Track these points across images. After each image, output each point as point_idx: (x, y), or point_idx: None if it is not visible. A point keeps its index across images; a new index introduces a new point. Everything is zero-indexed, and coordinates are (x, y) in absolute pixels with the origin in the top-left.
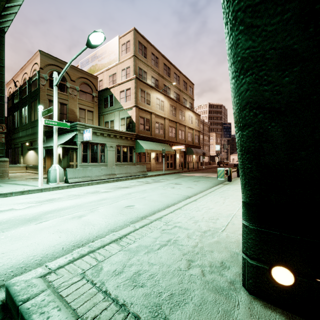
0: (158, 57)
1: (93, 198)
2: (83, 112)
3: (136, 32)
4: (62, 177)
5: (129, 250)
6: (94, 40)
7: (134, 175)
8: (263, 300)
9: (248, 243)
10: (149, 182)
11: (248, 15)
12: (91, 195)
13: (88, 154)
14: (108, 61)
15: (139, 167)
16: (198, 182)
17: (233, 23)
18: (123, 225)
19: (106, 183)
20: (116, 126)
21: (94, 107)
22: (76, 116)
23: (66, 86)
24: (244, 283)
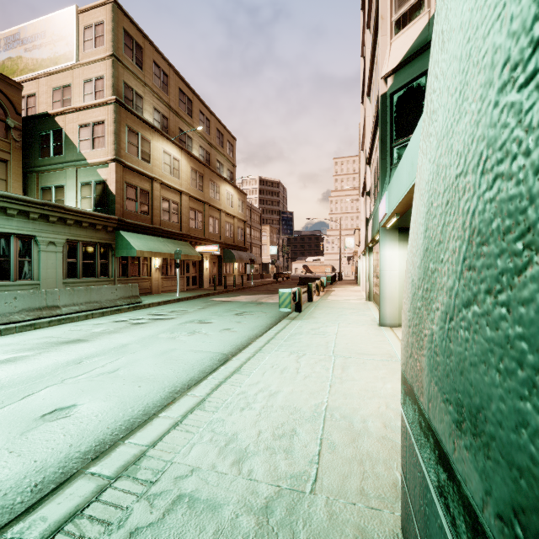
0: (168, 74)
1: None
2: None
3: (118, 9)
4: None
5: None
6: None
7: (110, 305)
8: None
9: None
10: (141, 321)
11: None
12: None
13: None
14: (51, 55)
15: (121, 288)
16: (244, 316)
17: None
18: None
19: (27, 330)
20: (70, 200)
21: (12, 152)
22: None
23: None
24: None
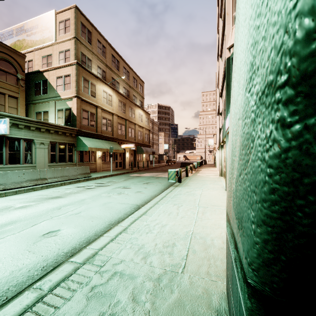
0: (106, 47)
1: None
2: (1, 97)
3: (78, 11)
4: None
5: None
6: None
7: (74, 178)
8: None
9: None
10: (91, 187)
11: None
12: None
13: (5, 153)
14: (41, 38)
15: (80, 168)
16: (149, 184)
17: None
18: (25, 279)
19: (30, 191)
20: (52, 119)
21: (20, 93)
22: None
23: None
24: None
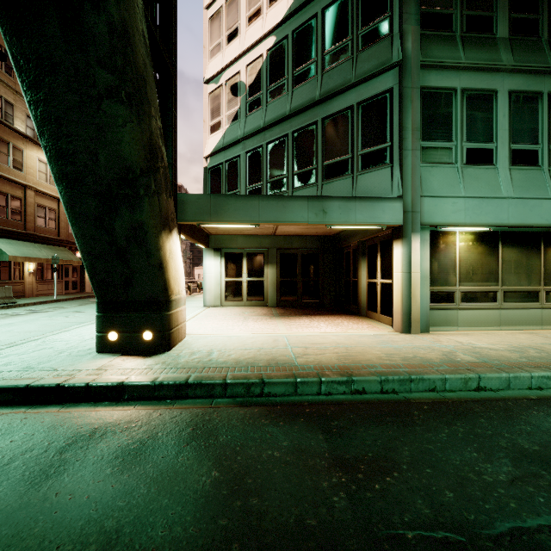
0: None
1: None
2: None
3: None
4: None
5: None
6: None
7: None
8: (105, 353)
9: (98, 324)
10: (20, 313)
11: (75, 219)
12: None
13: None
14: None
15: None
16: None
17: (69, 219)
18: None
19: None
20: None
21: None
22: None
23: None
24: (97, 349)
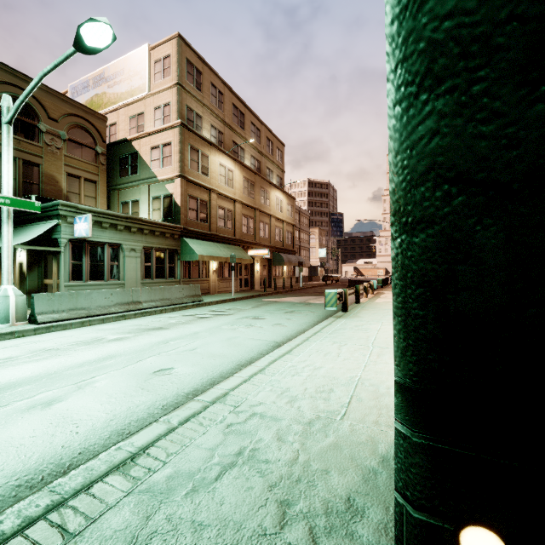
0: (223, 93)
1: (87, 356)
2: (75, 181)
3: (182, 42)
4: (22, 311)
5: (151, 489)
6: (91, 37)
7: (178, 302)
8: None
9: (410, 473)
10: (205, 316)
11: None
12: (85, 349)
13: (85, 264)
14: (128, 89)
15: (187, 287)
16: (293, 314)
17: None
18: (145, 416)
19: (120, 320)
20: (144, 212)
21: (100, 174)
22: (60, 188)
23: (39, 129)
24: None
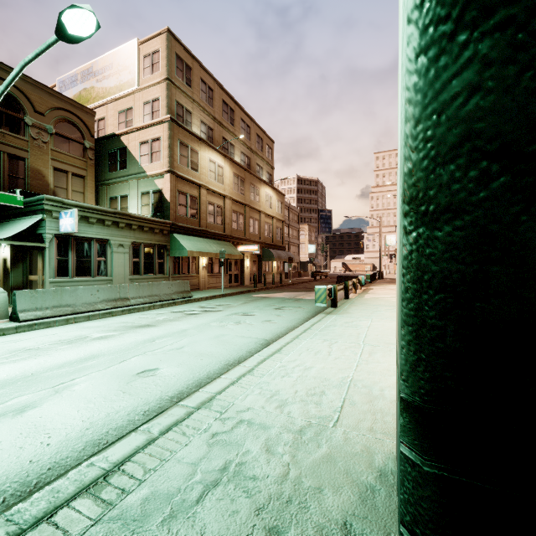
0: (213, 89)
1: (68, 356)
2: (62, 176)
3: (171, 37)
4: (3, 308)
5: (123, 515)
6: (74, 25)
7: (167, 299)
8: None
9: (420, 508)
10: (194, 312)
11: None
12: (67, 348)
13: (71, 260)
14: (117, 83)
15: (176, 283)
16: (283, 310)
17: None
18: (125, 423)
19: (107, 317)
20: (133, 207)
21: (88, 169)
22: (46, 183)
23: (24, 123)
24: None
